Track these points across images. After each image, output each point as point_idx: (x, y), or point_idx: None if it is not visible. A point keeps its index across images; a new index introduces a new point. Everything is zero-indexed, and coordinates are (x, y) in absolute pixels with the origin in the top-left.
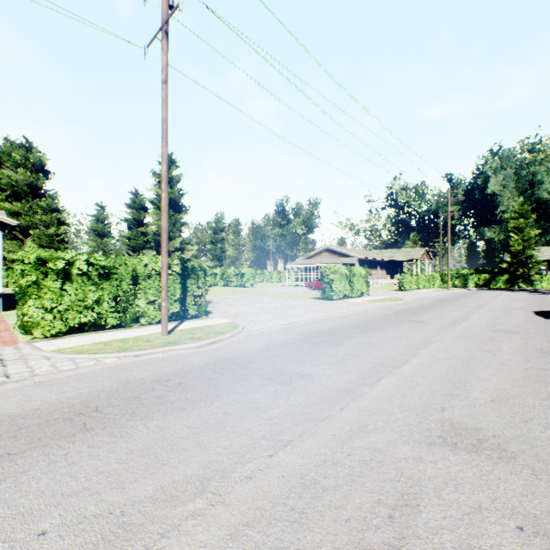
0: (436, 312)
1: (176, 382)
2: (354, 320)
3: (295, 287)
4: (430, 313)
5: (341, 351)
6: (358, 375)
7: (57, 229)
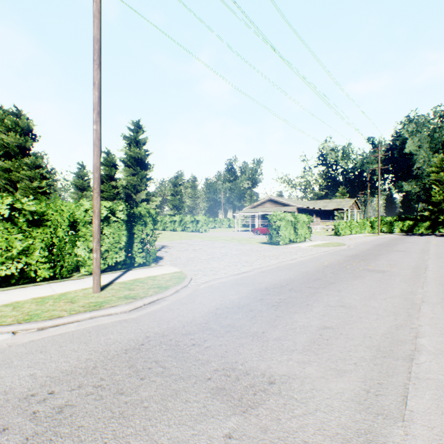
0: (387, 258)
1: (56, 405)
2: (308, 268)
3: (242, 232)
4: (381, 260)
5: (313, 321)
6: (363, 384)
7: (39, 182)
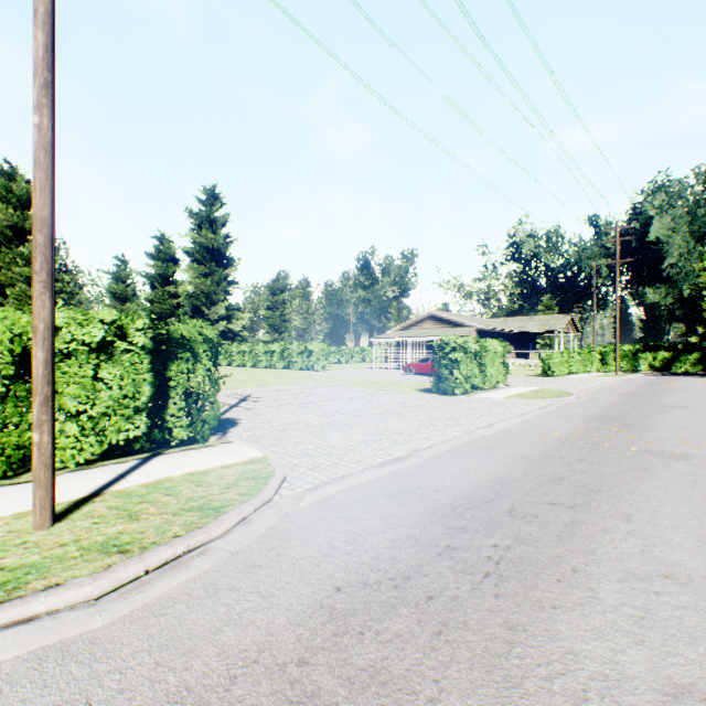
0: (669, 424)
1: None
2: (528, 448)
3: (385, 370)
4: (659, 426)
5: (627, 656)
6: None
7: None
